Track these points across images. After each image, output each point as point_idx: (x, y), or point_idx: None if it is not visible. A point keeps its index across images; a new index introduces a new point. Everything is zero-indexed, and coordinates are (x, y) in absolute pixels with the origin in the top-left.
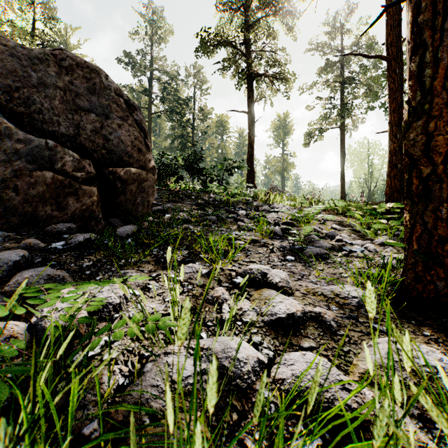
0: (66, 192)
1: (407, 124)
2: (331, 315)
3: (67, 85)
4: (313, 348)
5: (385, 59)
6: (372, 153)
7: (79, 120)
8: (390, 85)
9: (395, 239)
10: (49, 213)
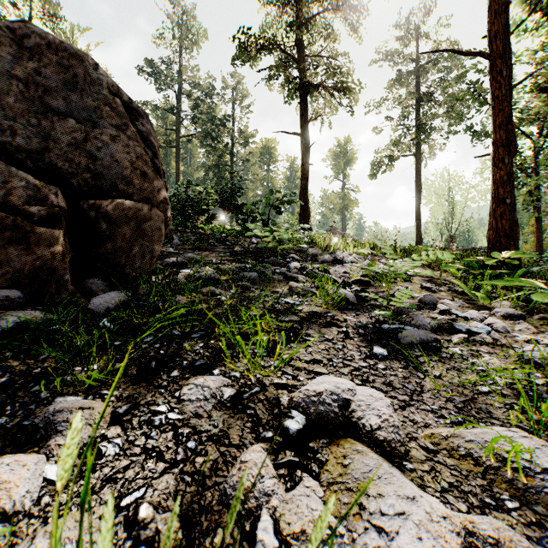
0: (7, 237)
1: None
2: None
3: (32, 74)
4: None
5: (488, 56)
6: (453, 188)
7: (49, 128)
8: (495, 91)
9: (520, 307)
10: None
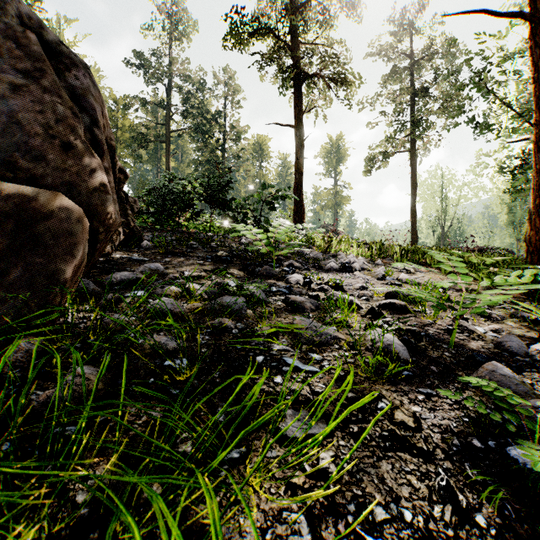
0: None
1: None
2: None
3: None
4: None
5: (528, 18)
6: (446, 185)
7: None
8: (538, 61)
9: None
10: None
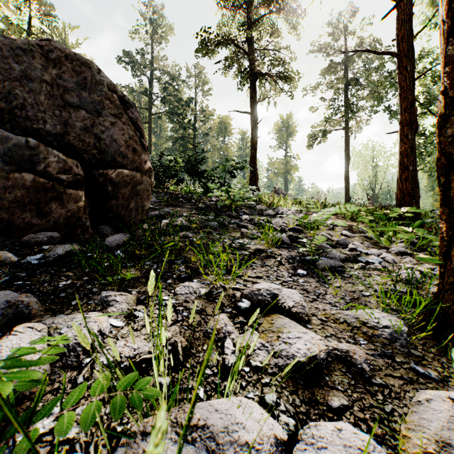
0: (48, 196)
1: (442, 118)
2: (362, 355)
3: (55, 78)
4: (346, 409)
5: (395, 55)
6: (376, 155)
7: (68, 117)
8: (401, 82)
9: (411, 247)
10: (28, 221)
